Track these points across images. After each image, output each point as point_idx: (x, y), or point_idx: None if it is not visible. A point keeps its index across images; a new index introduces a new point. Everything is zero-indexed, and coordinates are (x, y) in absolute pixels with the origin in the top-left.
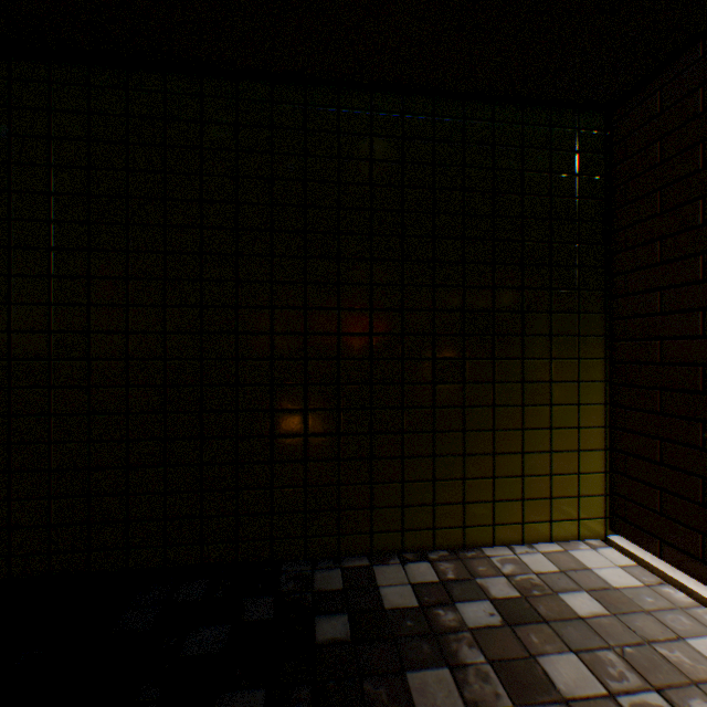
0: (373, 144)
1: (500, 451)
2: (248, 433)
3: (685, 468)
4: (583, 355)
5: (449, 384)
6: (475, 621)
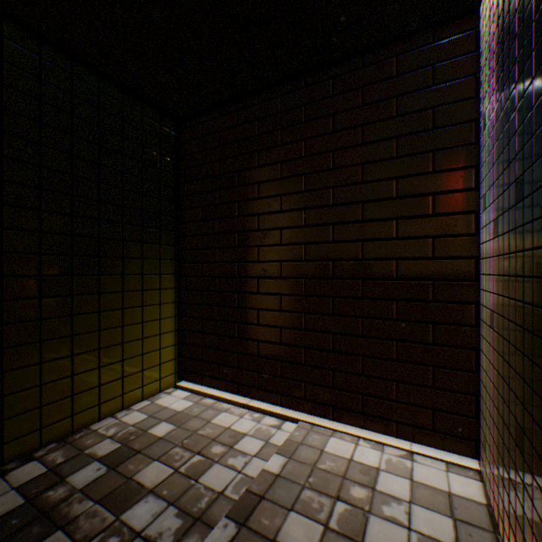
0: None
1: (107, 345)
2: None
3: (213, 332)
4: (164, 272)
5: (59, 298)
6: (86, 481)
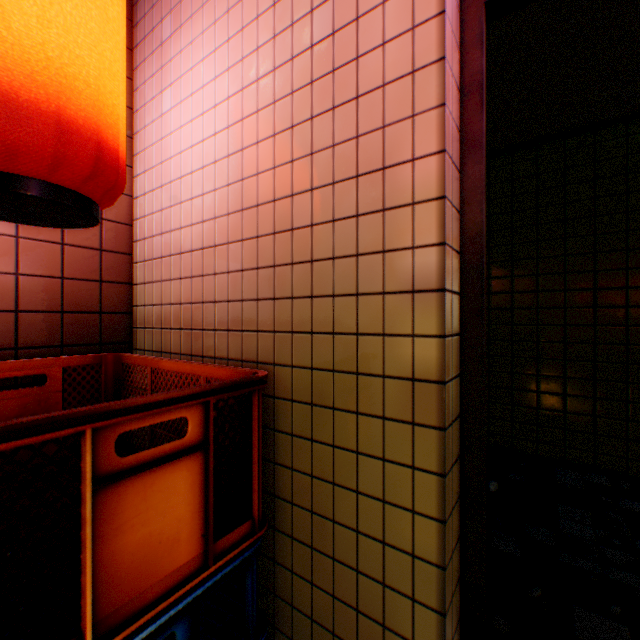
0: None
1: None
2: (634, 380)
3: None
4: None
5: None
6: None
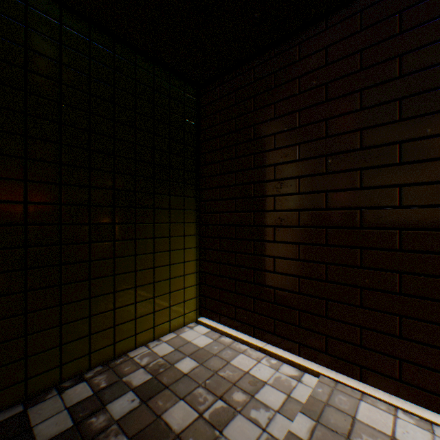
0: (30, 34)
1: (141, 284)
2: None
3: (229, 276)
4: (187, 220)
5: (103, 243)
6: (122, 412)
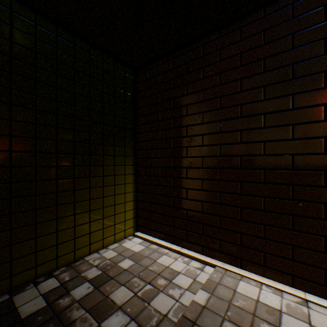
0: (14, 32)
1: (94, 209)
2: None
3: (157, 202)
4: (127, 164)
5: (67, 179)
6: (81, 295)
